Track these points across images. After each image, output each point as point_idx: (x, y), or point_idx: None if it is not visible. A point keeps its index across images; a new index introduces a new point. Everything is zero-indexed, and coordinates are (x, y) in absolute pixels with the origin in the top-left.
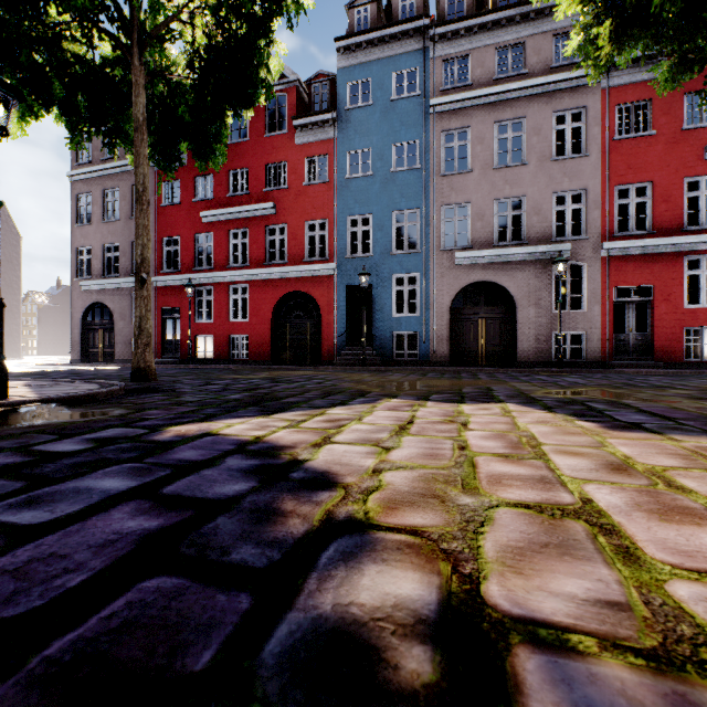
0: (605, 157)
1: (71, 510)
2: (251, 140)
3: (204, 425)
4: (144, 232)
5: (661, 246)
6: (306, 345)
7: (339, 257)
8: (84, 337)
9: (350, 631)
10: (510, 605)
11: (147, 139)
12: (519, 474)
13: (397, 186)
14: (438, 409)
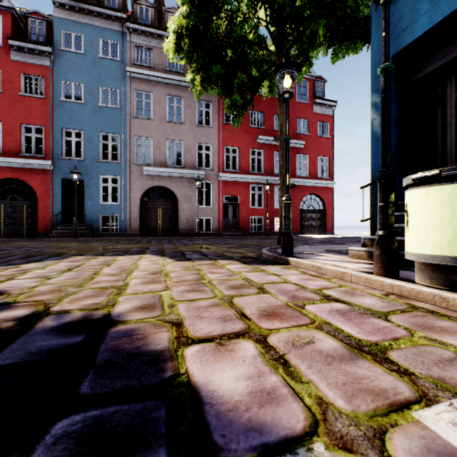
0: (220, 130)
1: None
2: None
3: None
4: None
5: (242, 178)
6: (23, 222)
7: (55, 157)
8: None
9: None
10: (58, 309)
11: None
12: (111, 279)
13: (103, 116)
14: (103, 259)
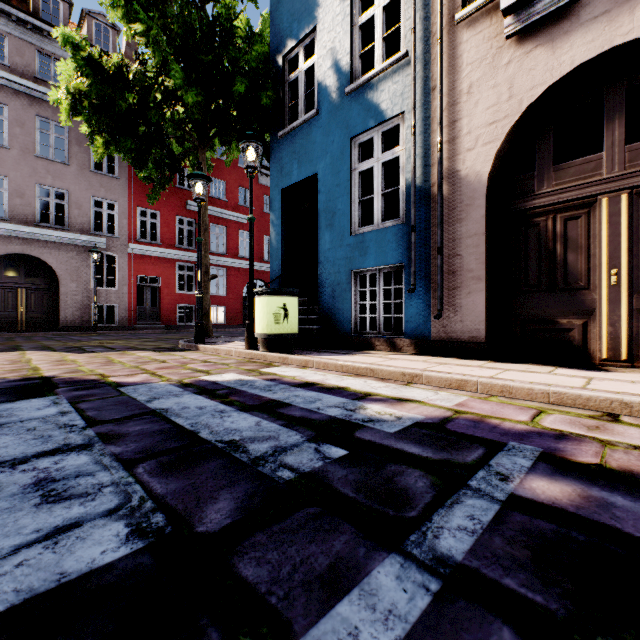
0: (132, 185)
1: None
2: None
3: None
4: None
5: (165, 254)
6: None
7: None
8: None
9: None
10: None
11: None
12: (12, 366)
13: None
14: None
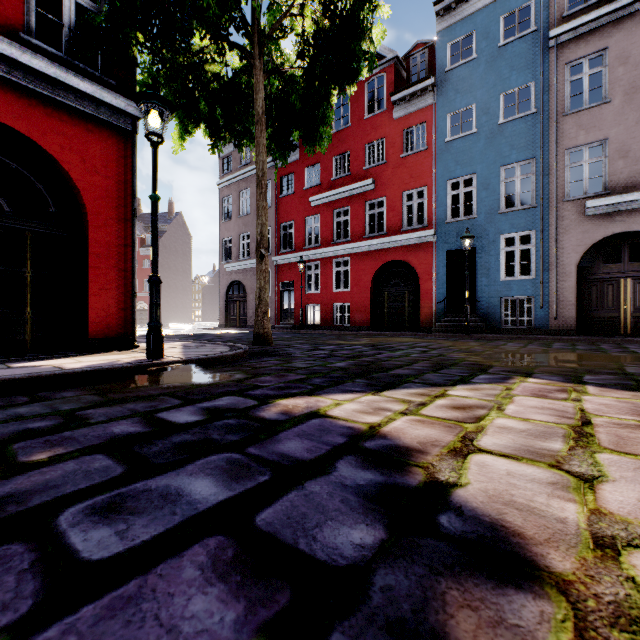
0: None
1: (141, 539)
2: (352, 125)
3: (311, 401)
4: (262, 213)
5: None
6: (404, 312)
7: (438, 223)
8: (227, 307)
9: None
10: None
11: (265, 130)
12: None
13: (505, 138)
14: (613, 400)
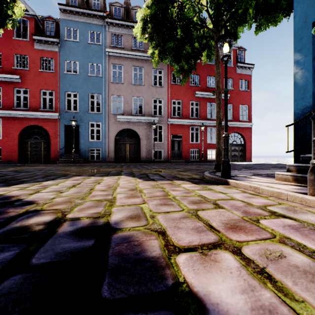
0: (169, 89)
1: None
2: (3, 38)
3: None
4: None
5: (184, 122)
6: (41, 153)
7: (61, 111)
8: None
9: (23, 227)
10: (72, 216)
11: None
12: (103, 194)
13: (91, 82)
14: (94, 179)
